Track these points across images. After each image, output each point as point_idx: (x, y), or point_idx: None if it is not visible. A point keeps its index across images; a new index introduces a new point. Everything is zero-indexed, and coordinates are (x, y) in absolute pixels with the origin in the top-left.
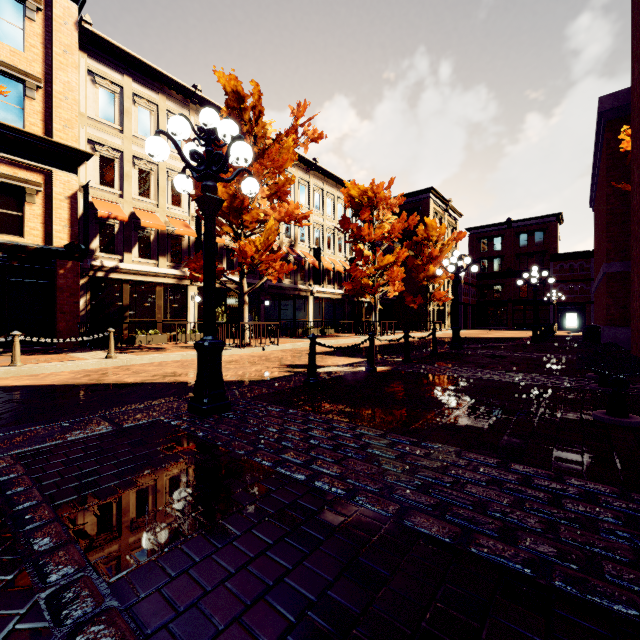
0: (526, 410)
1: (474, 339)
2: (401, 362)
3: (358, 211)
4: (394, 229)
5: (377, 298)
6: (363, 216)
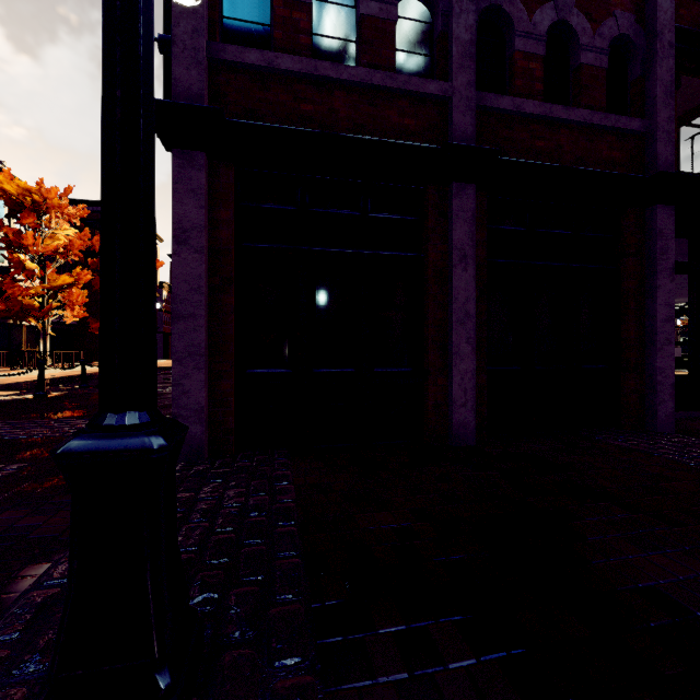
0: (162, 402)
1: (168, 368)
2: (77, 388)
3: (17, 211)
4: (73, 245)
5: (48, 323)
6: (25, 220)
